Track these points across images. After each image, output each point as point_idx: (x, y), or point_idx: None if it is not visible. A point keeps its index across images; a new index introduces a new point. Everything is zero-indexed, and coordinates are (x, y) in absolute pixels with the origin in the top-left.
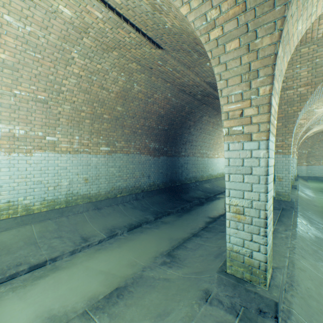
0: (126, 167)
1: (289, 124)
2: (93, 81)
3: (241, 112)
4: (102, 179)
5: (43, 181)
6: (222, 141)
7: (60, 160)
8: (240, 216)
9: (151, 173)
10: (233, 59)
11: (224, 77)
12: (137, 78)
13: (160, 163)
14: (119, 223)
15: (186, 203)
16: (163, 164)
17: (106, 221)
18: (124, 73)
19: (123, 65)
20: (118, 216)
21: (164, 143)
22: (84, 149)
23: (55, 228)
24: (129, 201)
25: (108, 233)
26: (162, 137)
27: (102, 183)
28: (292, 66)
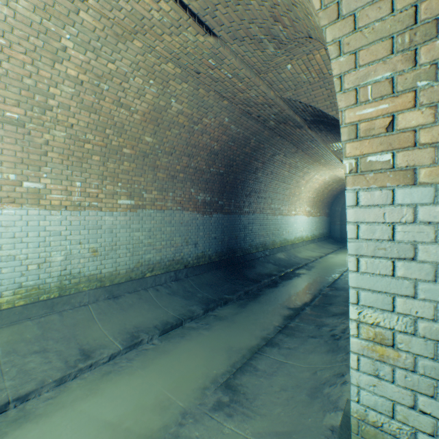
0: (161, 230)
1: None
2: (103, 91)
3: (390, 122)
4: (121, 250)
5: (18, 255)
6: (301, 192)
7: (49, 221)
8: (386, 349)
9: (199, 239)
10: (374, 2)
11: (348, 48)
12: (175, 91)
13: (213, 223)
14: (147, 321)
15: (252, 284)
16: (218, 226)
17: (125, 319)
18: (155, 81)
19: (152, 67)
20: (147, 309)
21: (218, 194)
22: (90, 203)
23: (37, 334)
24: (165, 283)
25: (126, 341)
26: (216, 184)
27: (122, 256)
28: None
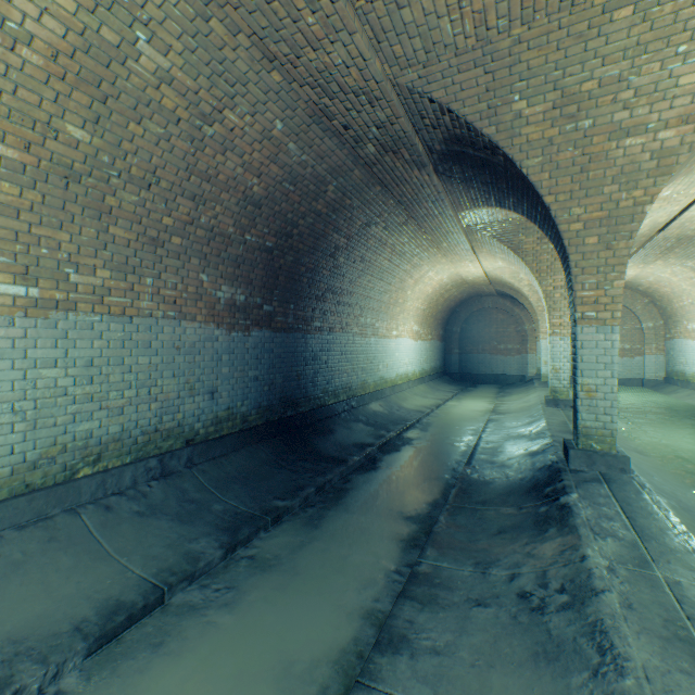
0: (123, 363)
1: (618, 240)
2: None
3: None
4: None
5: None
6: (407, 298)
7: None
8: None
9: (220, 383)
10: None
11: None
12: (144, 5)
13: (252, 349)
14: (55, 611)
15: (330, 469)
16: (262, 354)
17: None
18: None
19: None
20: (66, 569)
21: (263, 290)
22: None
23: None
24: (132, 487)
25: None
26: (258, 270)
27: None
28: (668, 47)
